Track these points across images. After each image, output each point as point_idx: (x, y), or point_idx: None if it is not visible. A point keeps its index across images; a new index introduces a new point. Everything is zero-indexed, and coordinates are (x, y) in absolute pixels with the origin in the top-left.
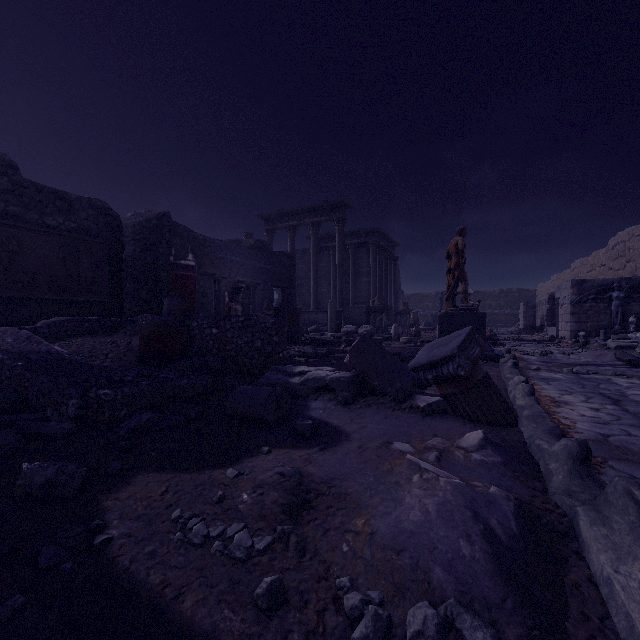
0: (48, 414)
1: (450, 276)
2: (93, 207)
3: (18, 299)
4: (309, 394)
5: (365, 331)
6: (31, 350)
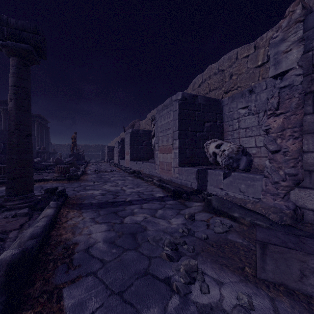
0: None
1: (72, 144)
2: None
3: None
4: (47, 167)
5: (38, 160)
6: None
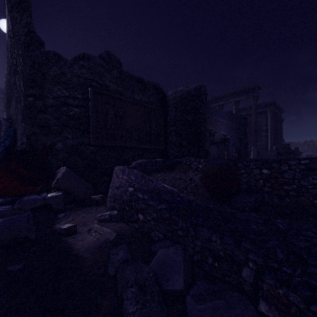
0: (263, 310)
1: None
2: (154, 88)
3: (123, 147)
4: None
5: None
6: (154, 188)
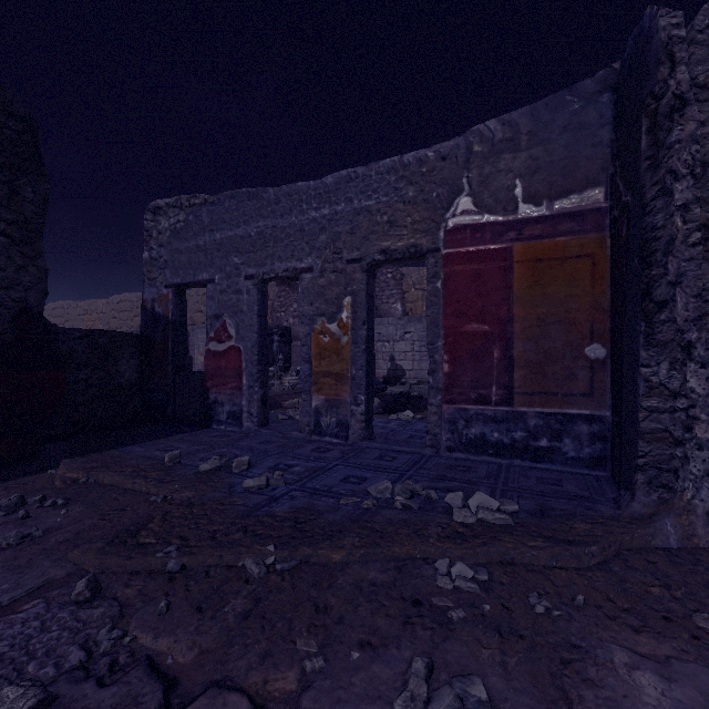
0: None
1: None
2: None
3: None
4: None
5: None
6: None
